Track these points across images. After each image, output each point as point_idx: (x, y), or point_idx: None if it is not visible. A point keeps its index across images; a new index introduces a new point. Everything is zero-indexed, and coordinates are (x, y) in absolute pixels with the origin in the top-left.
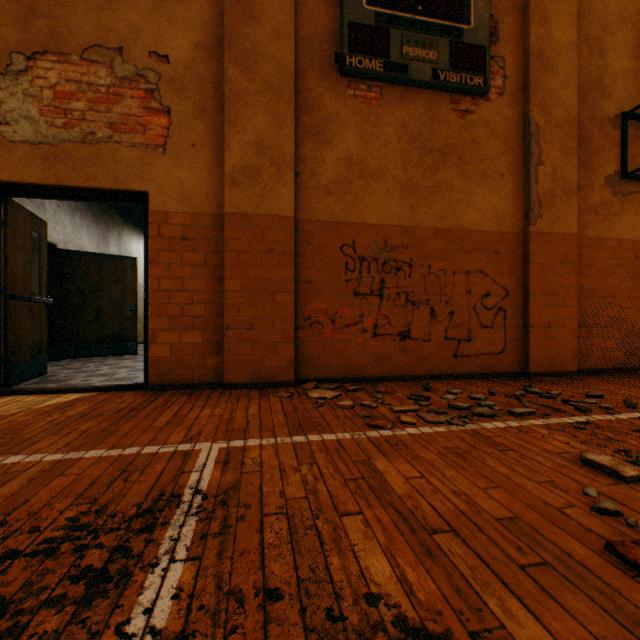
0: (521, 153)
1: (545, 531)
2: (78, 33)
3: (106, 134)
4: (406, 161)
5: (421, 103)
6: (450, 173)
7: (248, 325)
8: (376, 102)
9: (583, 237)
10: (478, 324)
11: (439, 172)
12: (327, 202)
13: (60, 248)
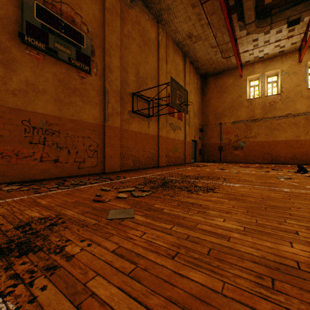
0: (103, 97)
1: (82, 201)
2: None
3: None
4: (57, 89)
5: (64, 68)
6: (77, 99)
7: None
8: (42, 61)
9: (122, 128)
10: (88, 156)
11: (72, 97)
12: (14, 99)
13: None
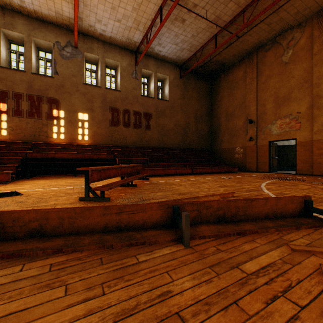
0: None
1: None
2: (283, 114)
3: (287, 130)
4: None
5: None
6: None
7: (318, 163)
8: None
9: None
10: None
11: None
12: None
13: (278, 145)
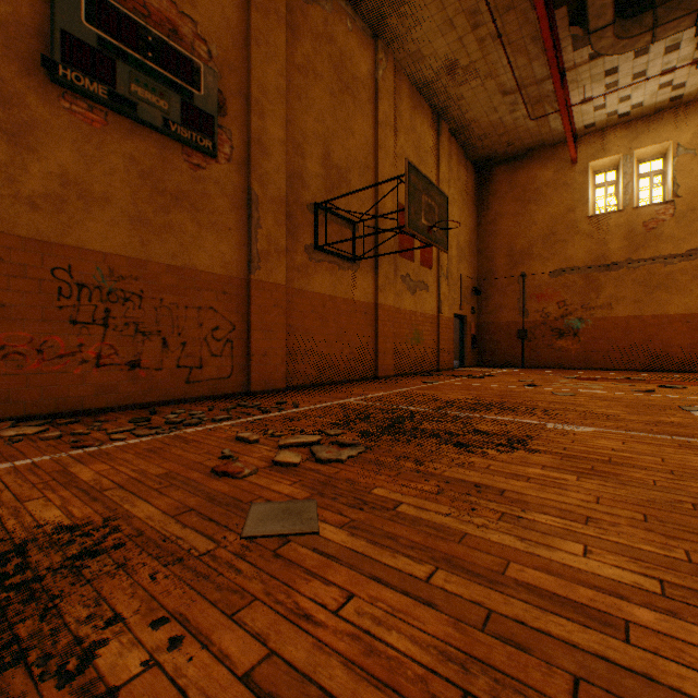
0: (246, 214)
1: (184, 473)
2: None
3: None
4: (137, 195)
5: (154, 144)
6: (183, 217)
7: None
8: (101, 126)
9: (291, 288)
10: (210, 353)
11: (172, 213)
12: (32, 217)
13: None
